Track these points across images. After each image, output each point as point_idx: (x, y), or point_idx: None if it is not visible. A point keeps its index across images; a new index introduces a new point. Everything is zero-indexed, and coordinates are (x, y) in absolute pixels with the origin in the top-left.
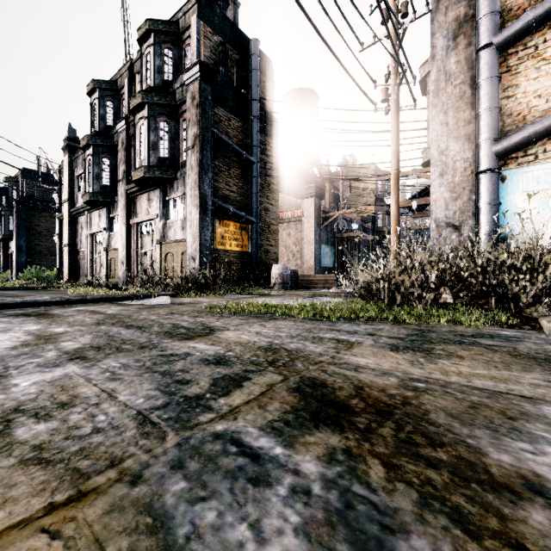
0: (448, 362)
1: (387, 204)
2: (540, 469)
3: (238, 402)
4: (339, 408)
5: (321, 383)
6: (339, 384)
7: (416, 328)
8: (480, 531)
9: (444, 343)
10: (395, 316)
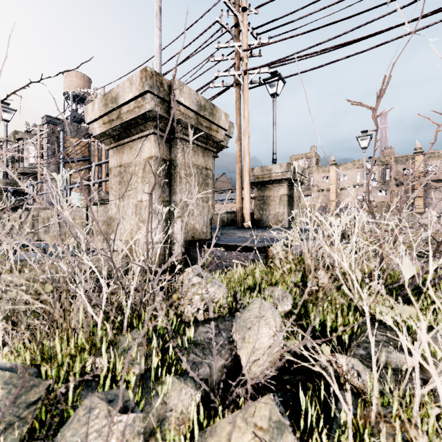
0: None
1: None
2: None
3: None
4: None
5: None
6: None
7: None
8: None
9: None
10: None
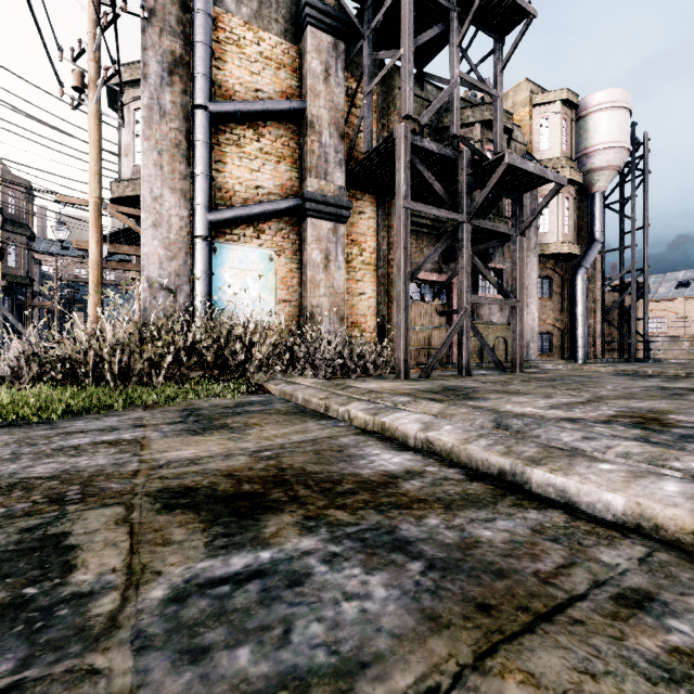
0: (257, 431)
1: (59, 239)
2: (382, 468)
3: (117, 561)
4: (246, 497)
5: (185, 489)
6: (206, 481)
7: (179, 409)
8: (408, 505)
9: (227, 416)
10: (144, 399)
